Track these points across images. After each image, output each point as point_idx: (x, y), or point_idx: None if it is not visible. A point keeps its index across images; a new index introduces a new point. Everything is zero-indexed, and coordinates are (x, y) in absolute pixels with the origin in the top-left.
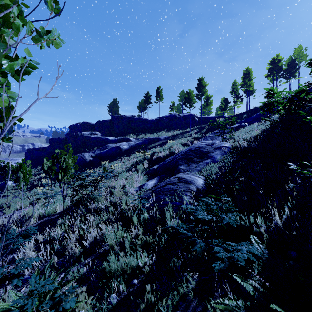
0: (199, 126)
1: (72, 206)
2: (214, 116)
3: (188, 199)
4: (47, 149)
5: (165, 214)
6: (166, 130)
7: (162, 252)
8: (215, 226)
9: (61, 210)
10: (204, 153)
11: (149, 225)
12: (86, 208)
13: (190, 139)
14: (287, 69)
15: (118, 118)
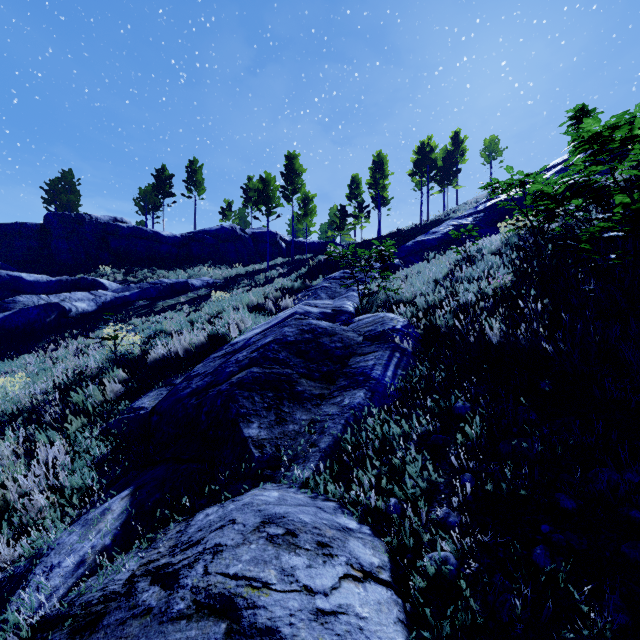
0: (289, 261)
1: None
2: (319, 242)
3: None
4: None
5: None
6: (210, 265)
7: None
8: None
9: None
10: (335, 356)
11: None
12: None
13: (274, 292)
14: (443, 169)
15: (68, 222)
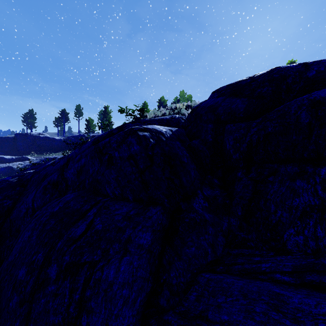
0: None
1: None
2: None
3: None
4: None
5: None
6: (71, 149)
7: None
8: None
9: None
10: None
11: None
12: None
13: None
14: None
15: (22, 136)
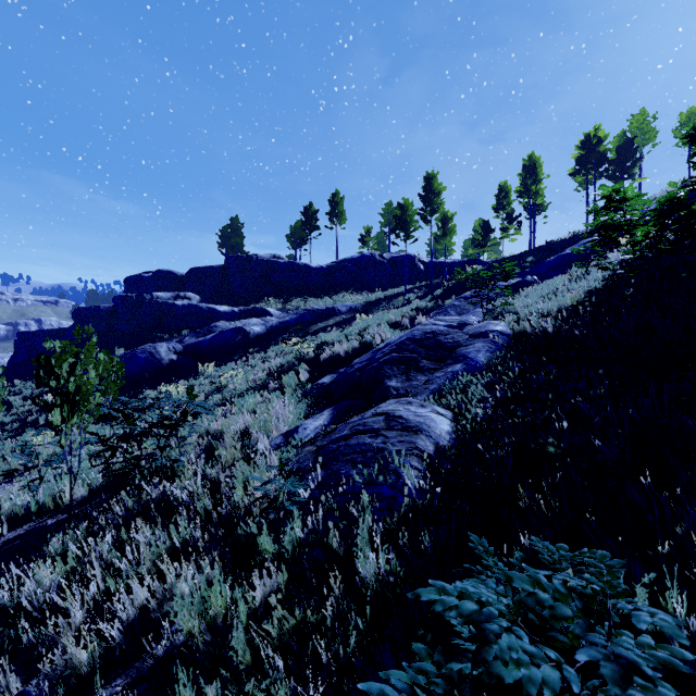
0: (427, 283)
1: (108, 488)
2: (460, 261)
3: (413, 478)
4: (68, 333)
5: (351, 524)
6: (352, 292)
7: (343, 678)
8: (565, 692)
9: (76, 500)
10: (446, 347)
11: (307, 562)
12: (137, 500)
13: (409, 311)
14: (617, 161)
15: (242, 262)
